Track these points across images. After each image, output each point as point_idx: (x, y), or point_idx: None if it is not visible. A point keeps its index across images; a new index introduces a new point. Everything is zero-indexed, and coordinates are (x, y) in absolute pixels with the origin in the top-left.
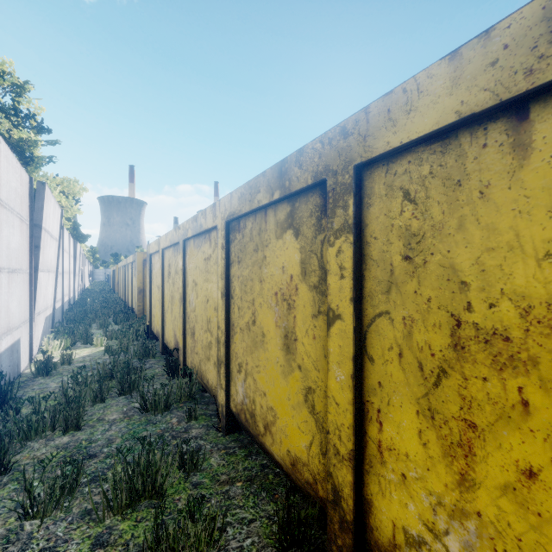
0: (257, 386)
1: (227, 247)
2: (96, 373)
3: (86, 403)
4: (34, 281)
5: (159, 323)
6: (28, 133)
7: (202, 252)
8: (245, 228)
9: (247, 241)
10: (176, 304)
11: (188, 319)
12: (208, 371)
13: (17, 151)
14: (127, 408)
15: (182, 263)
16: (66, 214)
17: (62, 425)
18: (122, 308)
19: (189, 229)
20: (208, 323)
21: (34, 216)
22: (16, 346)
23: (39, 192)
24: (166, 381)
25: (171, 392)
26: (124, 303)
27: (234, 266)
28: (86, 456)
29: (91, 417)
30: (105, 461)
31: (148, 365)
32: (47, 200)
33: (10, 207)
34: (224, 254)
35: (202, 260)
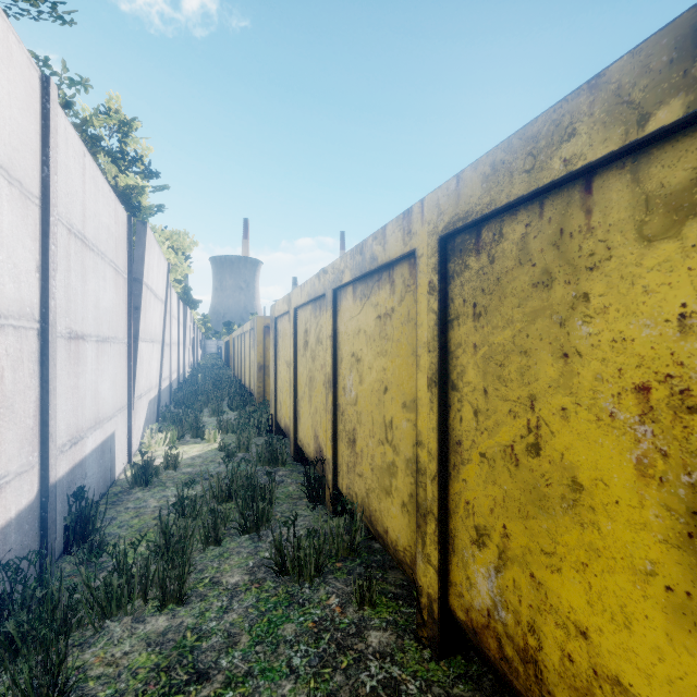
0: (548, 601)
1: (441, 289)
2: (208, 490)
3: (194, 543)
4: (134, 354)
5: (290, 414)
6: (134, 178)
7: (372, 305)
8: (499, 242)
9: (509, 268)
10: (318, 389)
11: (341, 416)
12: (386, 513)
13: (124, 200)
14: (253, 561)
15: (331, 326)
16: (176, 273)
17: (157, 596)
18: (237, 388)
19: (345, 270)
20: (386, 429)
21: (134, 267)
22: (109, 443)
23: (139, 236)
24: (306, 511)
25: (323, 545)
26: (240, 382)
27: (460, 326)
28: (192, 675)
29: (201, 576)
30: (224, 694)
31: (277, 477)
32: (149, 247)
33: (100, 251)
34: (436, 301)
35: (372, 319)
